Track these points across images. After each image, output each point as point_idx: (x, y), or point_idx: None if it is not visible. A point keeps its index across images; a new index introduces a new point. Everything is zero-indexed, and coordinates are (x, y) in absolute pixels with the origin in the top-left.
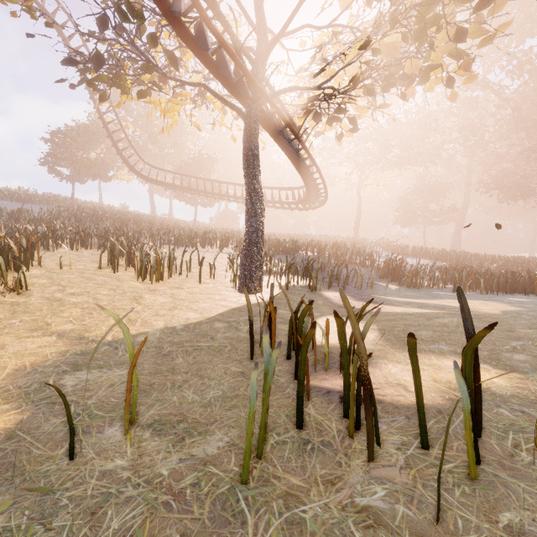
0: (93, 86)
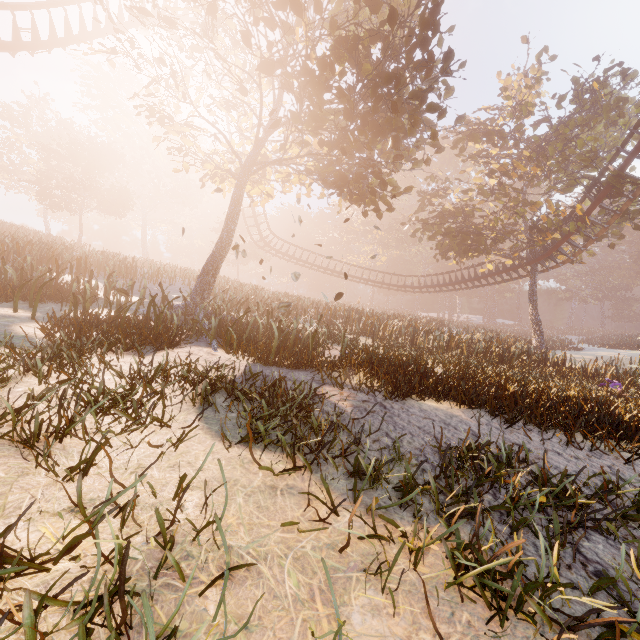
0: (484, 250)
